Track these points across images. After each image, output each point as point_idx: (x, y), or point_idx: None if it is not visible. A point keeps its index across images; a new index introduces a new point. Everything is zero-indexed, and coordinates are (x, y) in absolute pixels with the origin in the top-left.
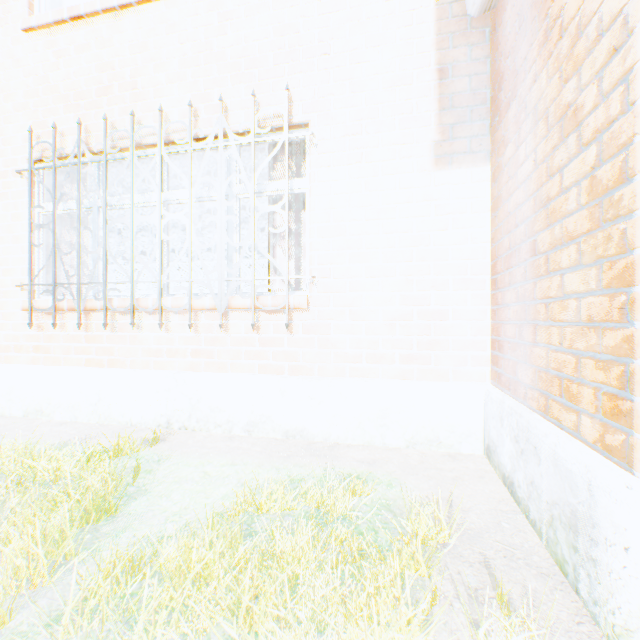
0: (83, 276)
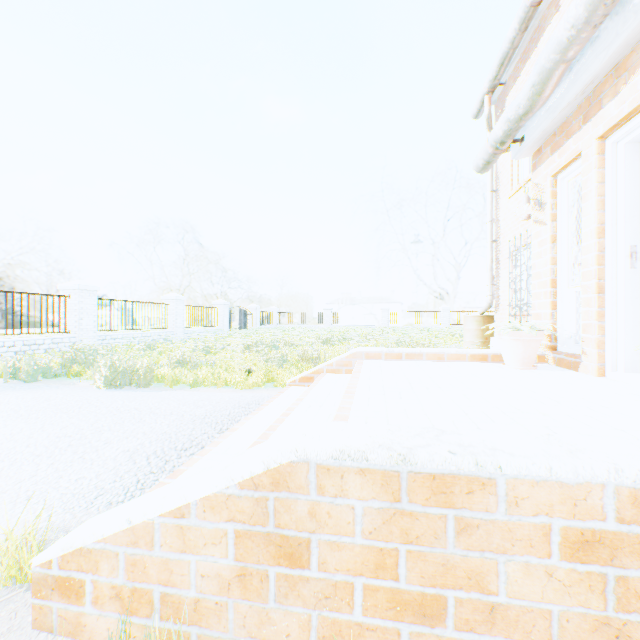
0: (520, 301)
